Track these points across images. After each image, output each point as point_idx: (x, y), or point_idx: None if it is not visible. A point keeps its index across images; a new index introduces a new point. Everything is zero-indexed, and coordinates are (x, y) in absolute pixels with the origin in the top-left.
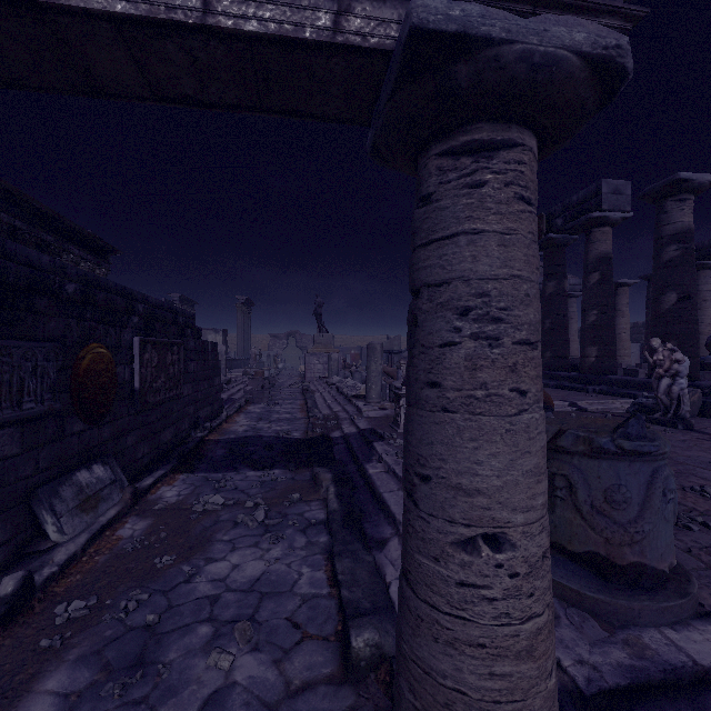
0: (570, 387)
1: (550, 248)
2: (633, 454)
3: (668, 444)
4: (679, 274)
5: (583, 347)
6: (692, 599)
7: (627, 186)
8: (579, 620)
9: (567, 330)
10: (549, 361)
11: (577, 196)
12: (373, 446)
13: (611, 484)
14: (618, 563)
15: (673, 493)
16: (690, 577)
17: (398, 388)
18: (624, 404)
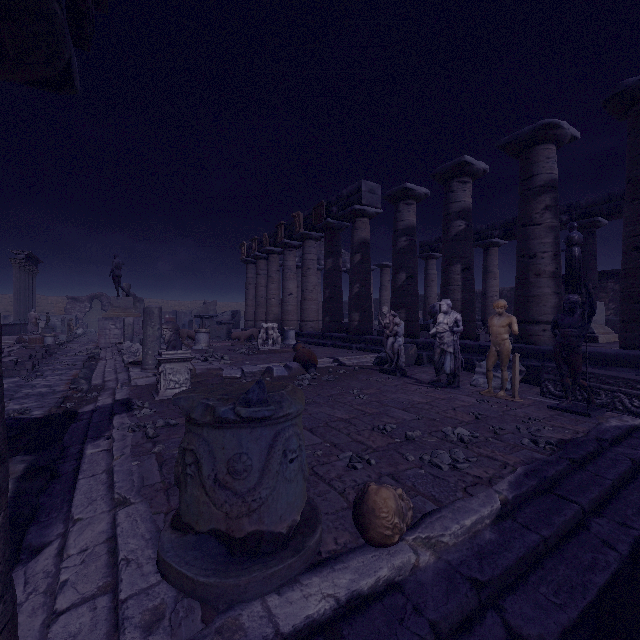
0: (341, 345)
1: (329, 230)
2: (253, 421)
3: (295, 405)
4: (407, 259)
5: (350, 313)
6: (306, 553)
7: (379, 188)
8: (183, 615)
9: (341, 299)
10: (328, 325)
11: (346, 190)
12: (113, 419)
13: (234, 454)
14: (236, 537)
15: (297, 452)
16: (318, 526)
17: (160, 353)
18: (373, 358)
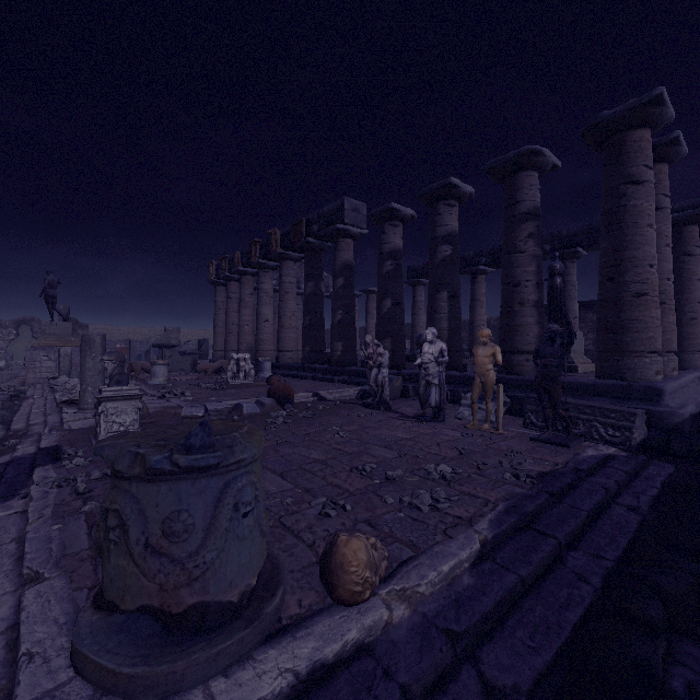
0: (322, 378)
1: (310, 251)
2: (195, 470)
3: (250, 449)
4: (393, 285)
5: (333, 342)
6: (262, 622)
7: (363, 207)
8: None
9: (323, 327)
10: (308, 355)
11: (328, 207)
12: (33, 472)
13: (171, 512)
14: (173, 612)
15: (252, 505)
16: (279, 588)
17: (100, 390)
18: (357, 392)
